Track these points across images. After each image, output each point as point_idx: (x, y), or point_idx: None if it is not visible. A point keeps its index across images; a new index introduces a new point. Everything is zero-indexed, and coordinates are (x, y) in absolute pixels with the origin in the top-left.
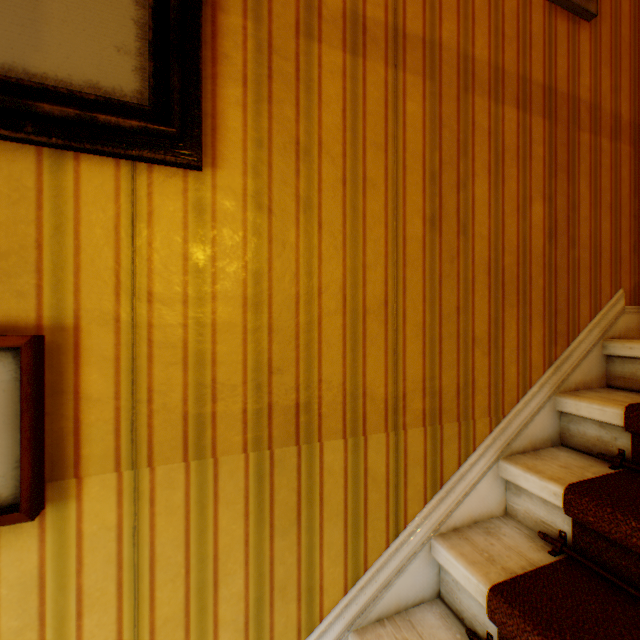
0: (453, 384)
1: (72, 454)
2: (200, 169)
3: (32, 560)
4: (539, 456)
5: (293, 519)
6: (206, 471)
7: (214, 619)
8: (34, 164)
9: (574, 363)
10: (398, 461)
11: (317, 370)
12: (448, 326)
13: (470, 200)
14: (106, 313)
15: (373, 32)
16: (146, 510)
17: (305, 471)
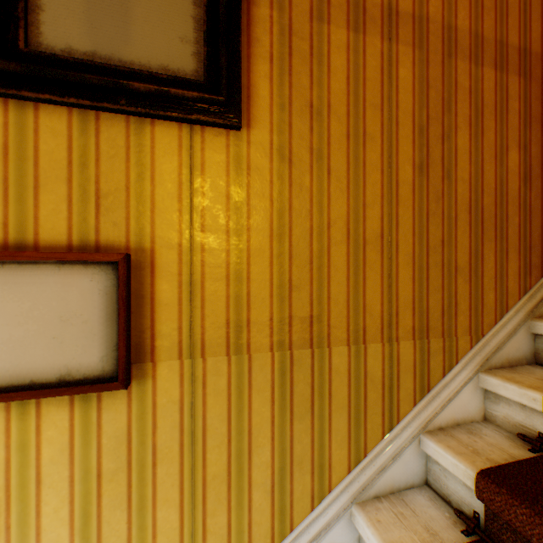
0: (438, 306)
1: (149, 344)
2: (239, 129)
3: (123, 420)
4: (516, 371)
5: (308, 408)
6: (242, 364)
7: (248, 480)
8: (124, 129)
9: None
10: (392, 367)
11: (326, 289)
12: (434, 256)
13: (453, 149)
14: (172, 239)
15: (371, 12)
16: (200, 391)
17: (317, 370)
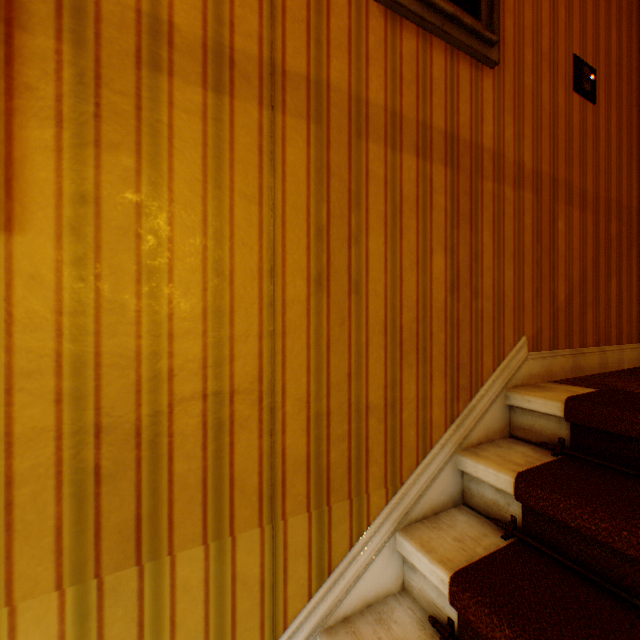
0: (344, 458)
1: None
2: None
3: None
4: (438, 523)
5: None
6: None
7: None
8: None
9: (477, 417)
10: (276, 556)
11: (167, 469)
12: (338, 395)
13: (364, 255)
14: None
15: (244, 67)
16: None
17: (150, 594)
